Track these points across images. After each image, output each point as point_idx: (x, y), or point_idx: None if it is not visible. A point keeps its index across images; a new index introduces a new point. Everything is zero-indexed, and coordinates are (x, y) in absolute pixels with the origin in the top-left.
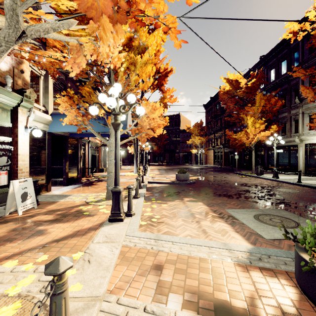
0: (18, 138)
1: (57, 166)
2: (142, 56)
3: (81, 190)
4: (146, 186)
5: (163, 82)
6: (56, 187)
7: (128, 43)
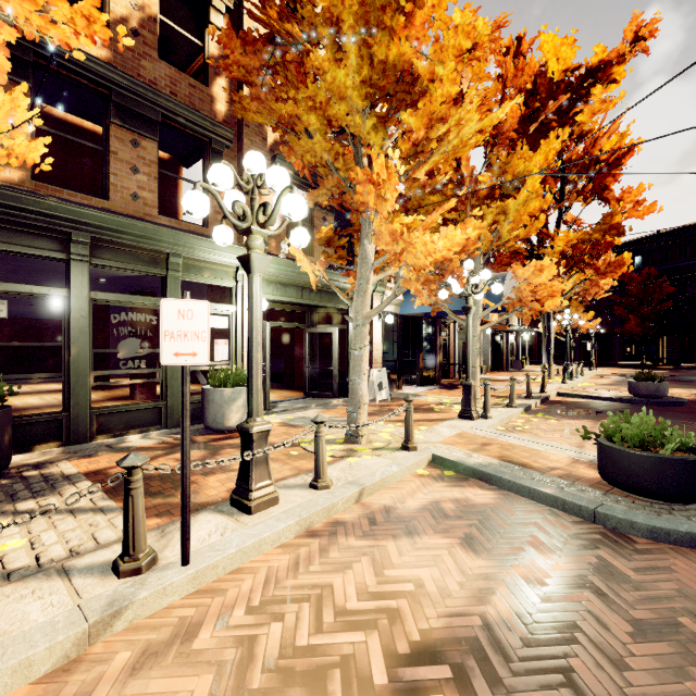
0: (373, 326)
1: (408, 359)
2: (517, 196)
3: (438, 393)
4: (548, 399)
5: (608, 180)
6: (408, 387)
7: (490, 193)
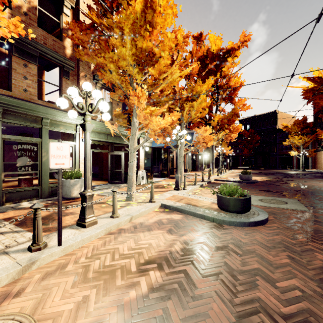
0: (140, 152)
1: (156, 166)
2: (197, 101)
3: (167, 180)
4: (211, 182)
5: (233, 95)
6: (155, 178)
7: (187, 99)
